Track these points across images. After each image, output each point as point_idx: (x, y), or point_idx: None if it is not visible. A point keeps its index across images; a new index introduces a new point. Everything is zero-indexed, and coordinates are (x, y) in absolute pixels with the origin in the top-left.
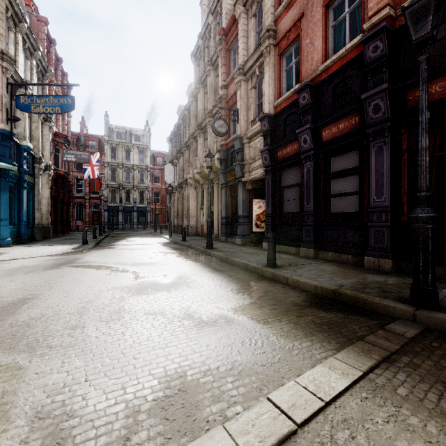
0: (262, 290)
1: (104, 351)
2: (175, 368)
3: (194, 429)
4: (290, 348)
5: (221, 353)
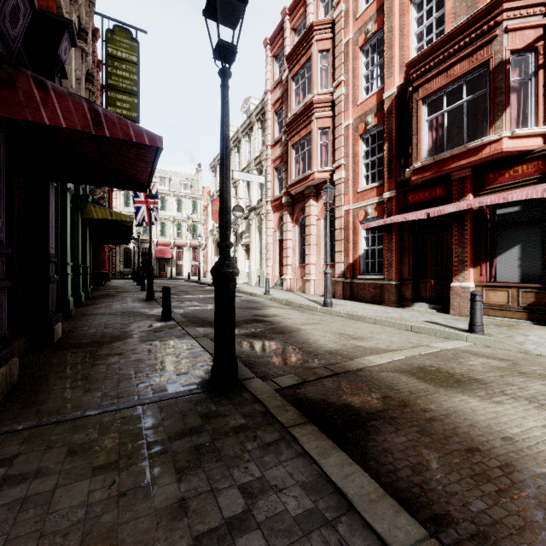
0: (497, 486)
1: (540, 376)
2: (466, 366)
3: (431, 354)
4: (396, 371)
5: (446, 371)
